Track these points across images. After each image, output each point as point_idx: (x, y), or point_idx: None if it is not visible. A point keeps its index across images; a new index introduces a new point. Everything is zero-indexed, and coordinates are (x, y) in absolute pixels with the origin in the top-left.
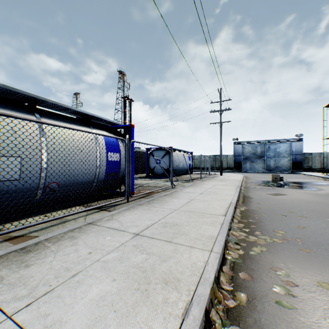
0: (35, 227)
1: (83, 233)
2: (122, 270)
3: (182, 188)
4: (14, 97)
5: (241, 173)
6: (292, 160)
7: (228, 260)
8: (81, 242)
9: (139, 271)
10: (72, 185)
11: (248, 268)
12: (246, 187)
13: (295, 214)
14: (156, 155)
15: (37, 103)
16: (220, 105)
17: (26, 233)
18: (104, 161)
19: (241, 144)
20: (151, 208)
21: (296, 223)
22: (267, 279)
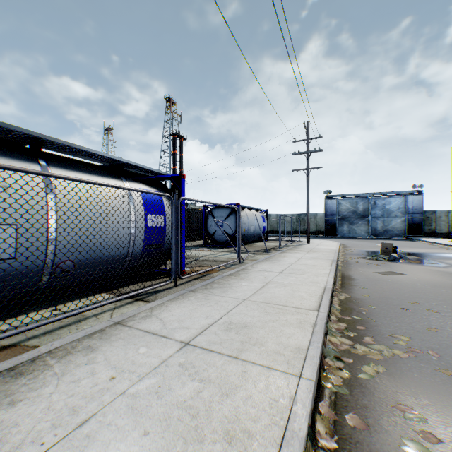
0: (36, 330)
1: (106, 341)
2: (160, 412)
3: (253, 263)
4: (9, 136)
5: (336, 239)
6: (407, 220)
7: (326, 390)
8: (102, 357)
9: (186, 415)
10: (94, 263)
11: (359, 404)
12: (345, 262)
13: (421, 306)
14: (216, 215)
15: (43, 145)
16: (307, 144)
17: (21, 340)
18: (142, 227)
19: (335, 199)
20: (209, 298)
21: (425, 322)
22: (391, 427)
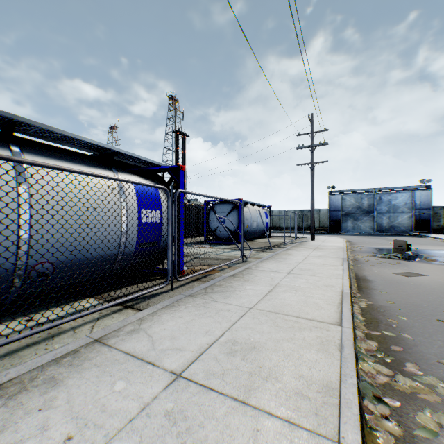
0: None
1: (76, 369)
2: None
3: (257, 262)
4: None
5: (341, 236)
6: (414, 216)
7: None
8: (64, 397)
9: None
10: (78, 264)
11: None
12: (355, 261)
13: None
14: (218, 211)
15: (15, 128)
16: (312, 138)
17: None
18: (134, 223)
19: (339, 194)
20: (209, 305)
21: None
22: None
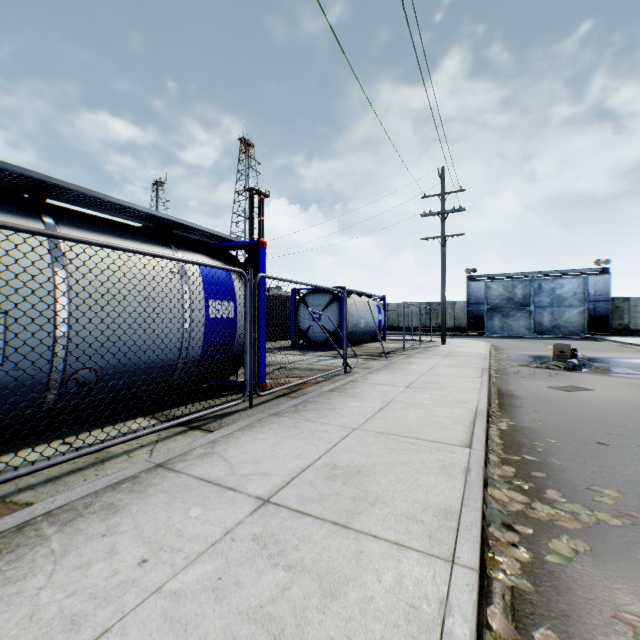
0: (34, 476)
1: (139, 495)
2: (218, 628)
3: (366, 373)
4: None
5: (484, 339)
6: (587, 312)
7: (495, 582)
8: (130, 523)
9: (262, 633)
10: (128, 372)
11: (553, 610)
12: (500, 372)
13: (627, 439)
14: (311, 303)
15: (48, 193)
16: (443, 201)
17: (7, 493)
18: (200, 318)
19: (482, 281)
20: (300, 425)
21: (637, 465)
22: None
